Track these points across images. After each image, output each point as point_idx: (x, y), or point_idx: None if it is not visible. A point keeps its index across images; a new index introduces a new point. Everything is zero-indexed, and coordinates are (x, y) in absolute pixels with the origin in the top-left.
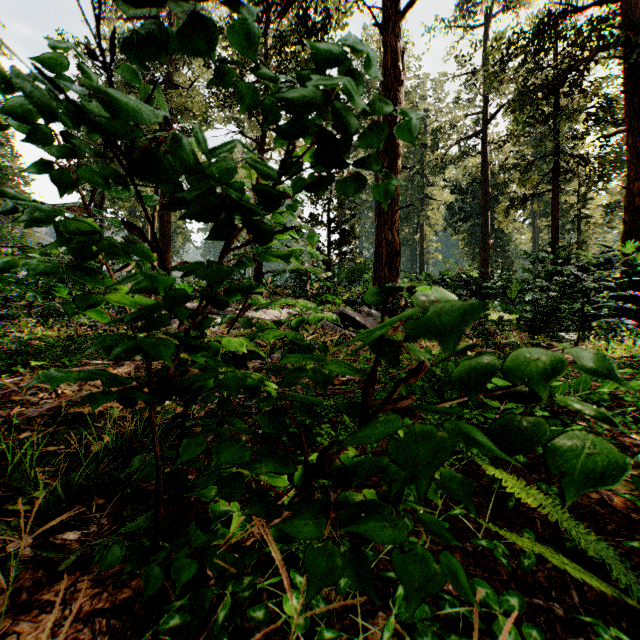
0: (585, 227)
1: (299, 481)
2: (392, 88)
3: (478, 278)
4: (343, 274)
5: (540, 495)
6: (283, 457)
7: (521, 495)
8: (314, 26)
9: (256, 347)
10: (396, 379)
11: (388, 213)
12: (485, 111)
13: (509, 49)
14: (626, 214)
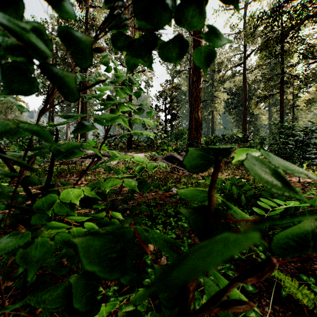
0: (296, 111)
1: None
2: (198, 40)
3: (242, 137)
4: (173, 135)
5: (311, 295)
6: None
7: (298, 296)
8: None
9: (92, 194)
10: None
11: (195, 104)
12: (245, 53)
13: (258, 20)
14: None
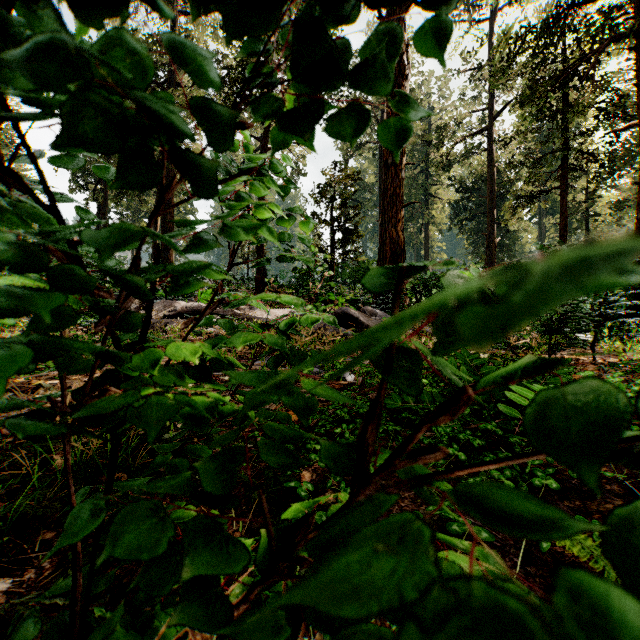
0: (593, 225)
1: (260, 561)
2: (396, 82)
3: None
4: (347, 274)
5: (588, 541)
6: (221, 544)
7: (564, 542)
8: None
9: (213, 355)
10: None
11: (392, 210)
12: (491, 108)
13: (516, 42)
14: (639, 210)
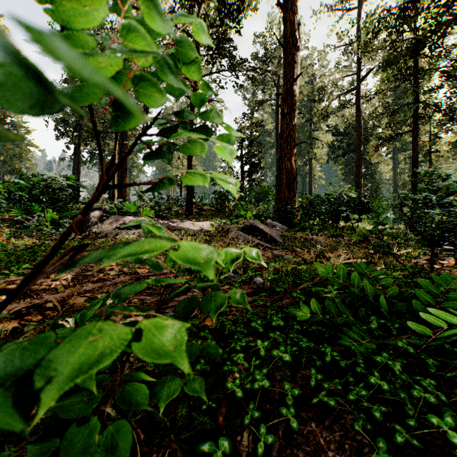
0: (434, 159)
1: None
2: (290, 52)
3: (356, 197)
4: (252, 195)
5: None
6: None
7: None
8: (231, 8)
9: None
10: (305, 291)
11: (287, 148)
12: (359, 73)
13: (380, 22)
14: None
